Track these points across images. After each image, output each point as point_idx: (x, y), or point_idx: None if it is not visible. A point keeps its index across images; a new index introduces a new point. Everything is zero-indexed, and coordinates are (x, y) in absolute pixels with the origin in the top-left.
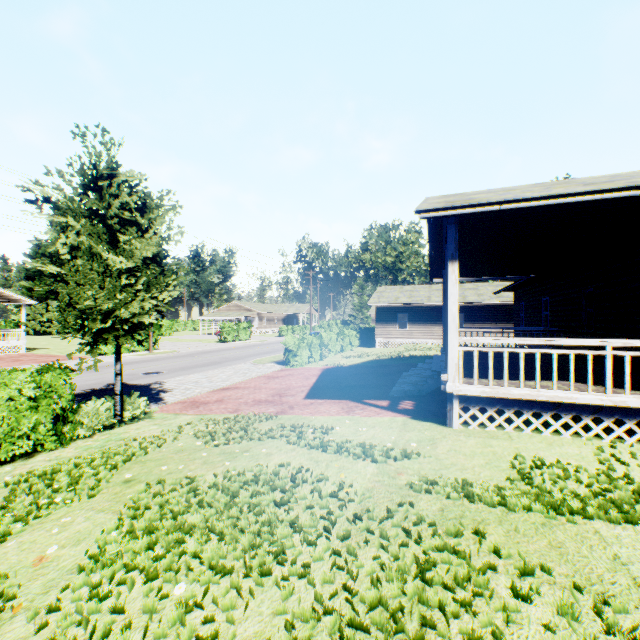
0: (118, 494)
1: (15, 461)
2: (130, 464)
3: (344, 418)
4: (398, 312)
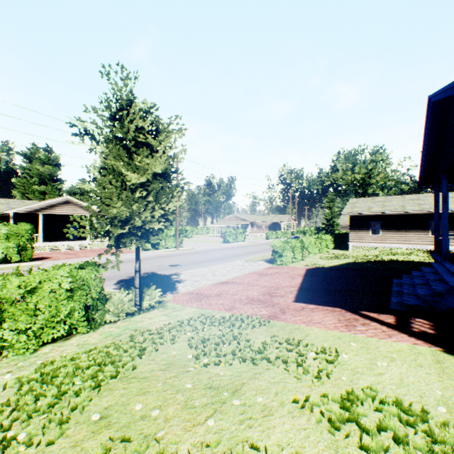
0: (75, 448)
1: (56, 341)
2: (116, 380)
3: (345, 336)
4: (371, 220)
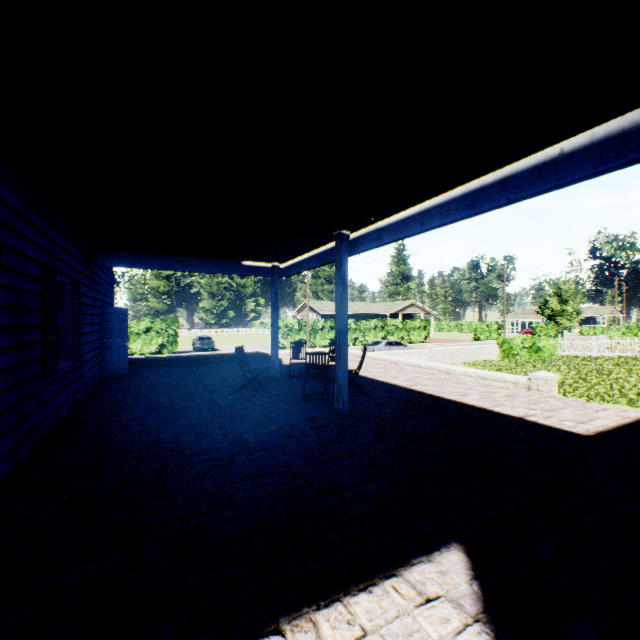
0: None
1: None
2: None
3: None
4: None
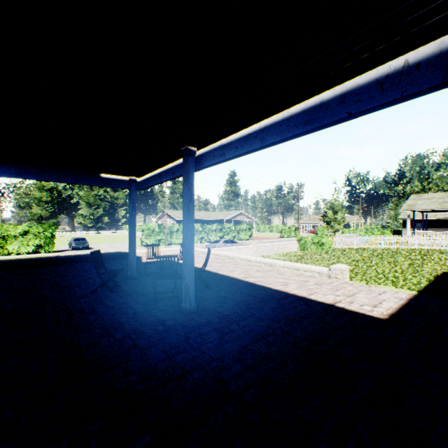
0: None
1: None
2: None
3: None
4: (415, 222)
